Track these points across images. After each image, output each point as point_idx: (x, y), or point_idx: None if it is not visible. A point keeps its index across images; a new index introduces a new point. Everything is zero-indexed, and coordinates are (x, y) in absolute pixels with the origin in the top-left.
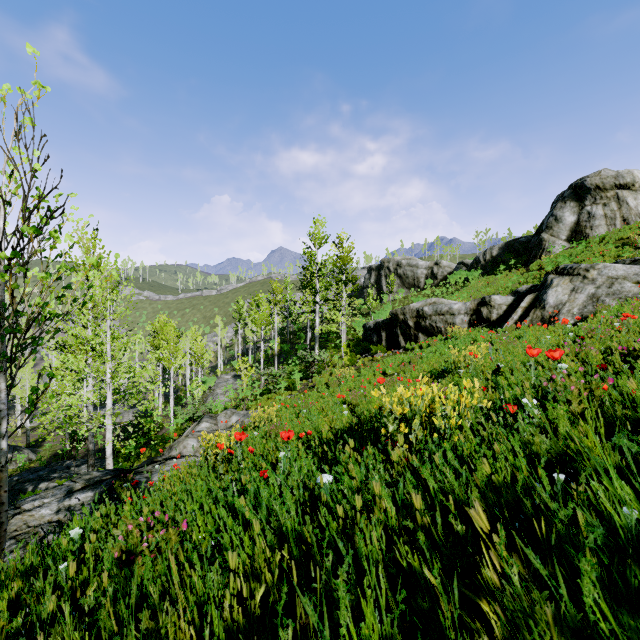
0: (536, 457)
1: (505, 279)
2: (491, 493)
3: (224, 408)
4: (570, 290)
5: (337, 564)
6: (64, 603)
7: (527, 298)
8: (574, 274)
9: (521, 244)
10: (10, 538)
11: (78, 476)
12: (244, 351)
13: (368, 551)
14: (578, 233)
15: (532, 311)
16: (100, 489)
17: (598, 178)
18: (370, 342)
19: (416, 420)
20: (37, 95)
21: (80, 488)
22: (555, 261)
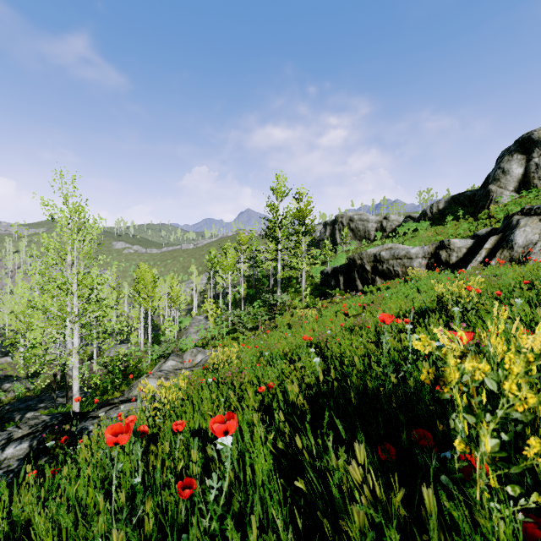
0: None
1: (454, 228)
2: None
3: (194, 346)
4: (540, 229)
5: None
6: None
7: (491, 239)
8: None
9: (466, 197)
10: None
11: (25, 420)
12: (216, 295)
13: None
14: (526, 184)
15: (499, 252)
16: (39, 439)
17: None
18: (328, 286)
19: None
20: None
21: (20, 436)
22: (504, 210)
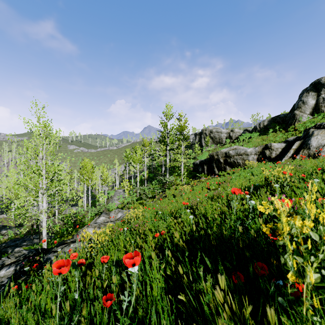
0: None
1: (273, 137)
2: None
3: (117, 207)
4: None
5: None
6: None
7: (296, 143)
8: None
9: (281, 118)
10: None
11: (12, 253)
12: (129, 177)
13: None
14: (317, 110)
15: (301, 150)
16: (20, 265)
17: None
18: (197, 172)
19: None
20: None
21: (9, 263)
22: (304, 126)
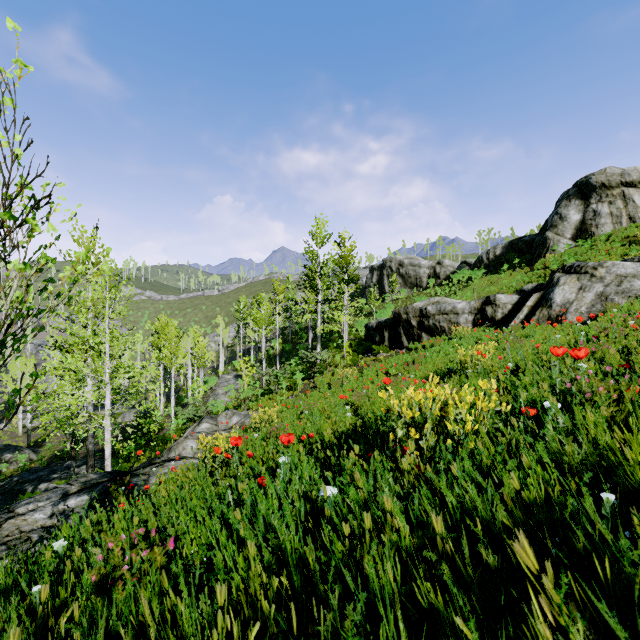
0: (568, 469)
1: (509, 278)
2: (520, 512)
3: (225, 408)
4: (578, 288)
5: (343, 594)
6: (34, 633)
7: (533, 297)
8: (581, 272)
9: (525, 243)
10: (1, 544)
11: (74, 478)
12: (246, 351)
13: (379, 578)
14: (583, 231)
15: (538, 310)
16: (96, 492)
17: (604, 176)
18: (372, 342)
19: (428, 425)
20: (19, 74)
21: (76, 491)
22: (560, 260)
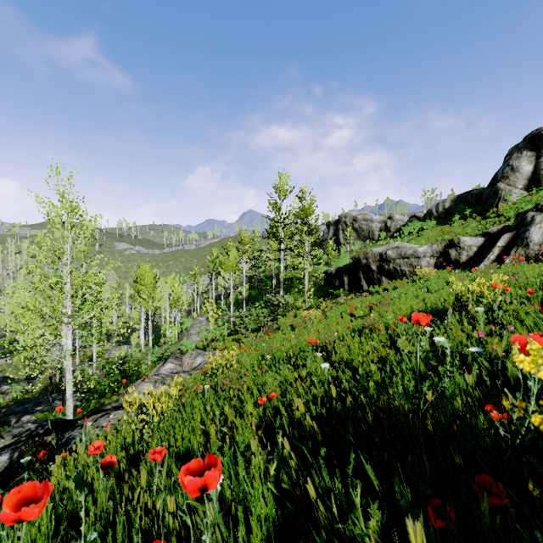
0: None
1: (461, 227)
2: None
3: (195, 347)
4: None
5: None
6: None
7: (504, 237)
8: None
9: (473, 196)
10: None
11: (9, 429)
12: (218, 296)
13: None
14: (535, 181)
15: (513, 249)
16: (20, 450)
17: None
18: (331, 287)
19: None
20: None
21: (1, 447)
22: (514, 208)
